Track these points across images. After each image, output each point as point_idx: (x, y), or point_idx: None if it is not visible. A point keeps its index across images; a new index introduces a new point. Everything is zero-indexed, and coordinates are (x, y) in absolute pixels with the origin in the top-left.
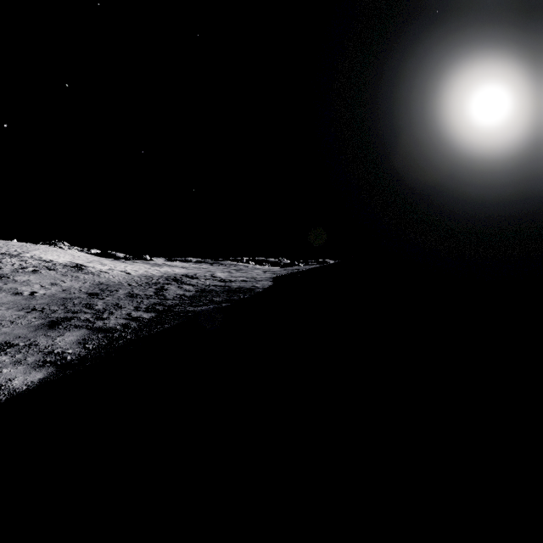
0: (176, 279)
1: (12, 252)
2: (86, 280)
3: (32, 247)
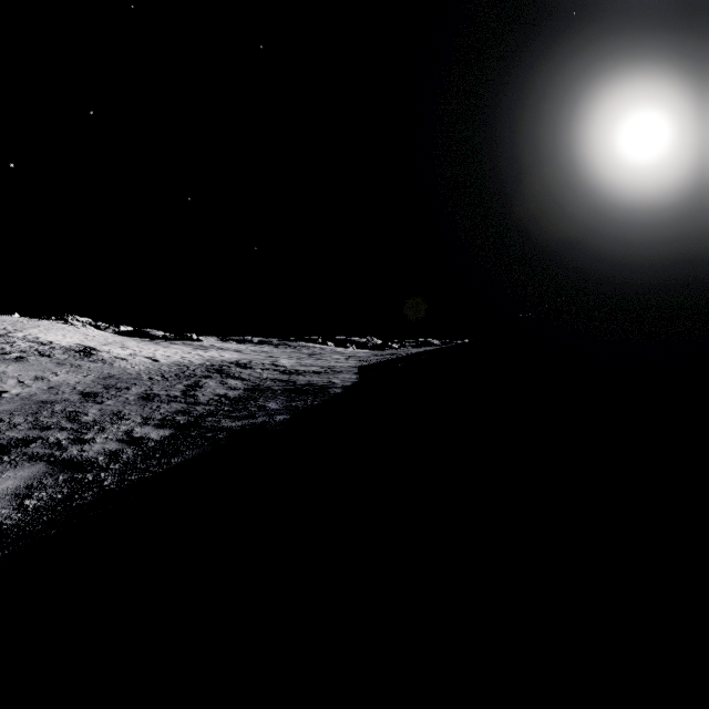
0: (221, 369)
1: None
2: (90, 371)
3: (30, 323)
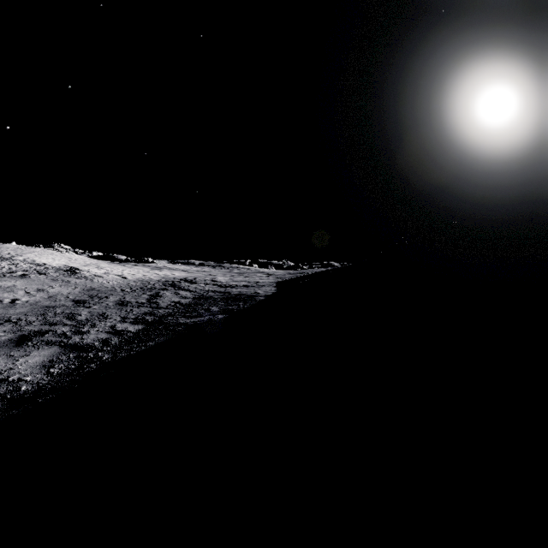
0: (174, 284)
1: (4, 255)
2: (76, 285)
3: (27, 249)
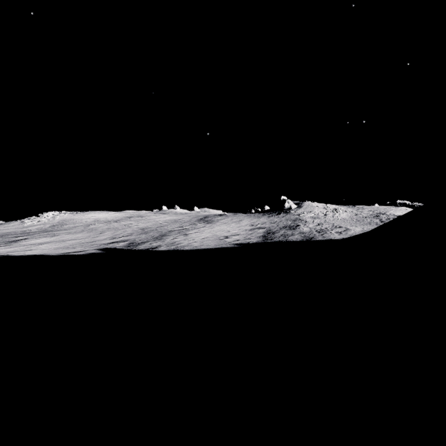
0: None
1: (381, 212)
2: None
3: (388, 209)
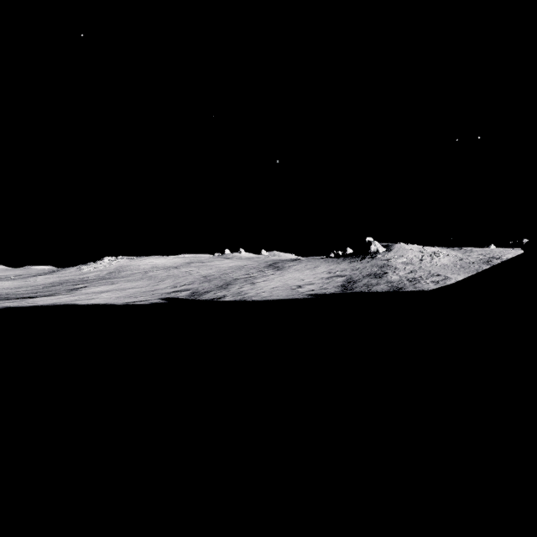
0: None
1: (495, 256)
2: None
3: (506, 252)
